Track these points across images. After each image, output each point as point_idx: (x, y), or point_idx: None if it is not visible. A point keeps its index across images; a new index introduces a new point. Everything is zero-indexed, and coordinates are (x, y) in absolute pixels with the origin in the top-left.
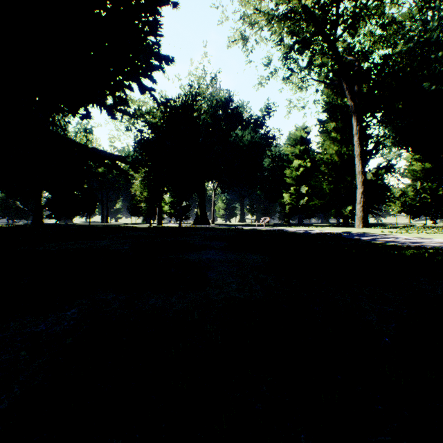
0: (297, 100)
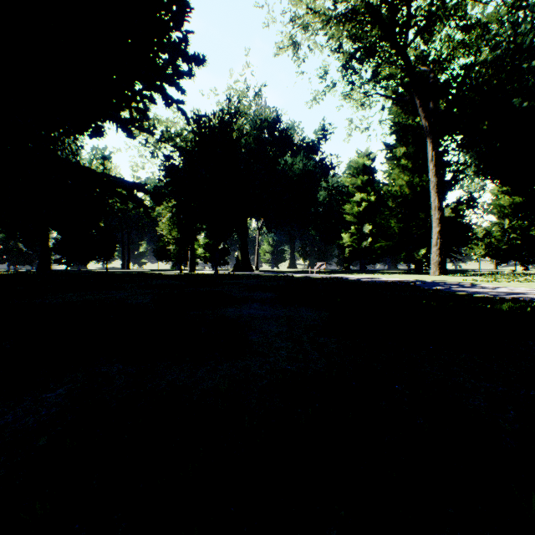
0: (360, 120)
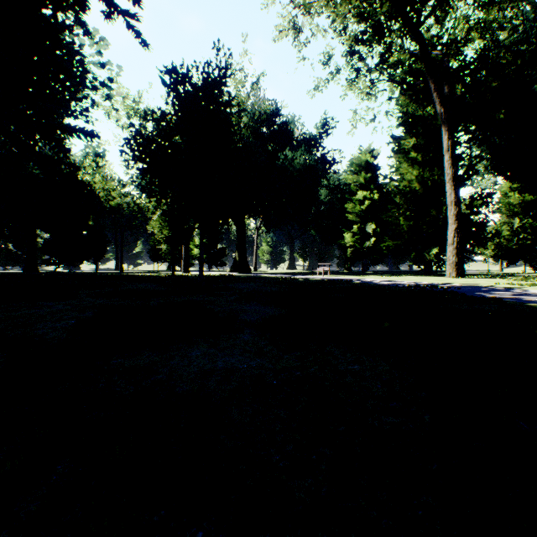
0: (365, 111)
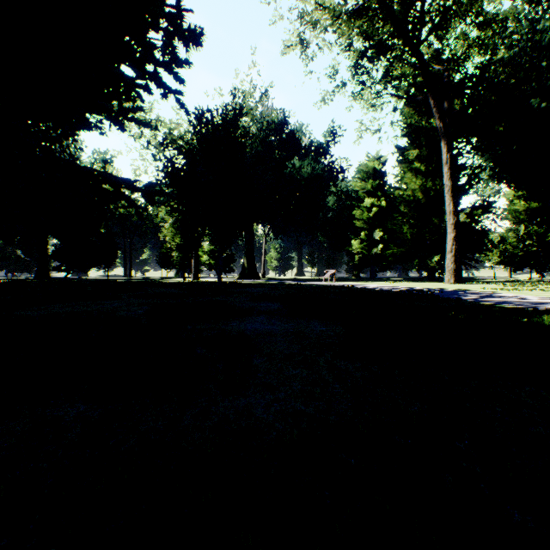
0: (371, 122)
